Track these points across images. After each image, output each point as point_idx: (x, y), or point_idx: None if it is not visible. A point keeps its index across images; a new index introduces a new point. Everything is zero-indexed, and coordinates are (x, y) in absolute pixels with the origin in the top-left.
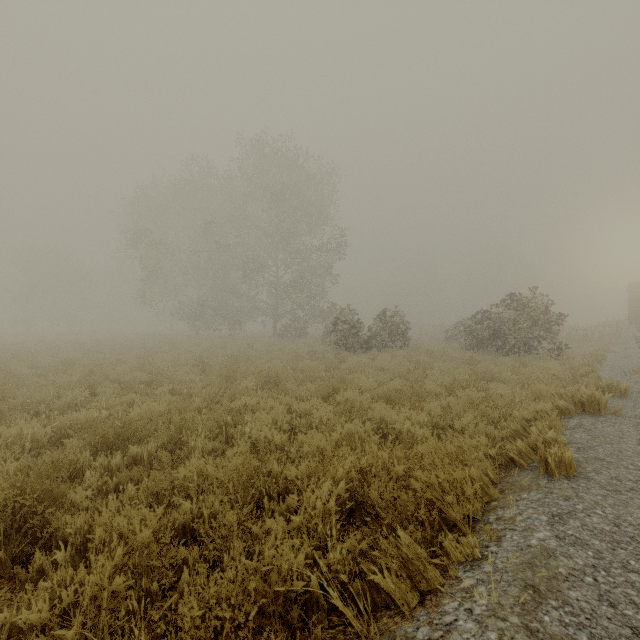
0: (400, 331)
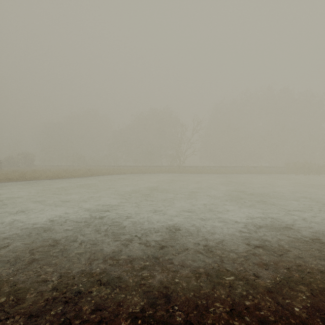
0: None
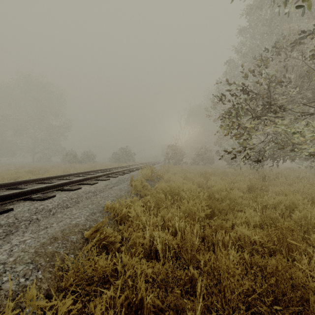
0: (92, 158)
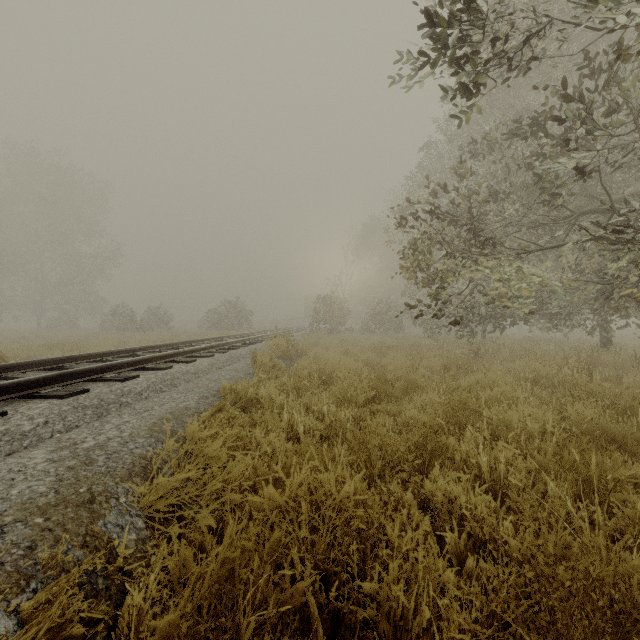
0: (166, 320)
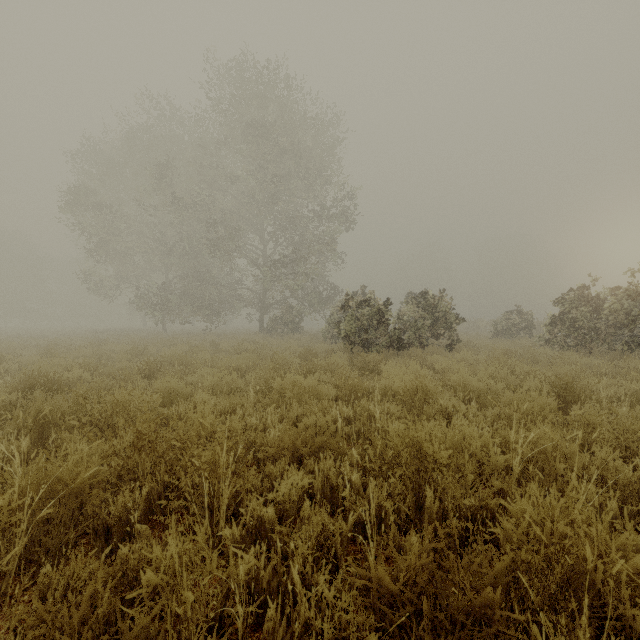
0: (448, 320)
